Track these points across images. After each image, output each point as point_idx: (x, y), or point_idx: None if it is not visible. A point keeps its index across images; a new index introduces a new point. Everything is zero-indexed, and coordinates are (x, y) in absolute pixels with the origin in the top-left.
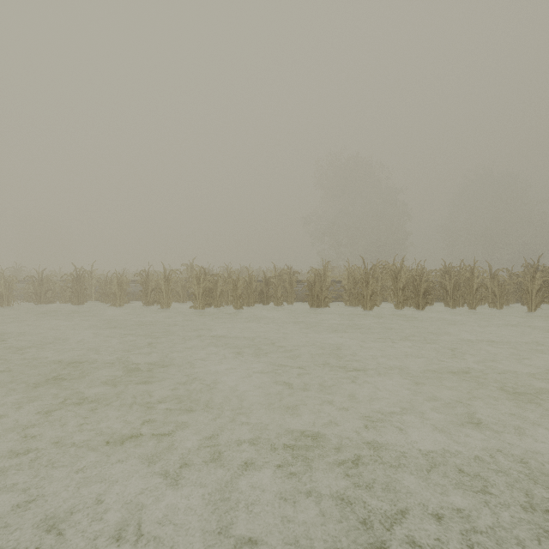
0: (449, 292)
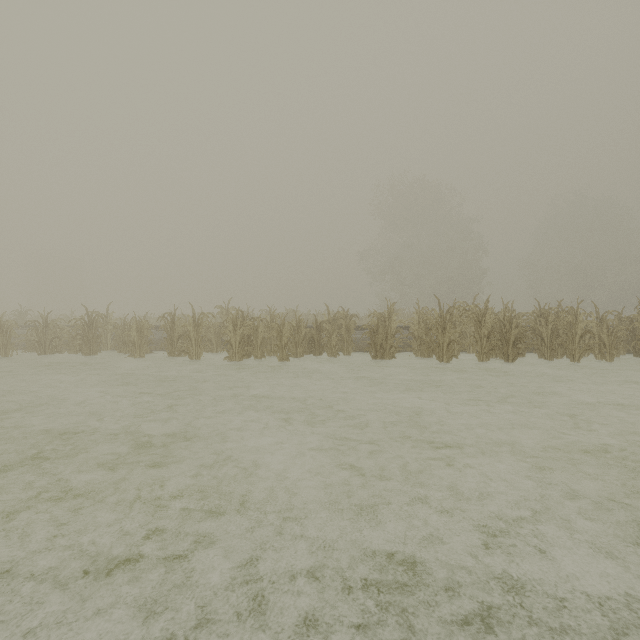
0: (545, 341)
